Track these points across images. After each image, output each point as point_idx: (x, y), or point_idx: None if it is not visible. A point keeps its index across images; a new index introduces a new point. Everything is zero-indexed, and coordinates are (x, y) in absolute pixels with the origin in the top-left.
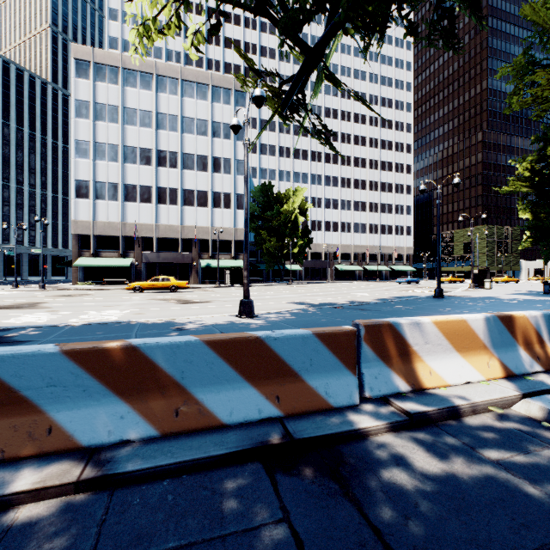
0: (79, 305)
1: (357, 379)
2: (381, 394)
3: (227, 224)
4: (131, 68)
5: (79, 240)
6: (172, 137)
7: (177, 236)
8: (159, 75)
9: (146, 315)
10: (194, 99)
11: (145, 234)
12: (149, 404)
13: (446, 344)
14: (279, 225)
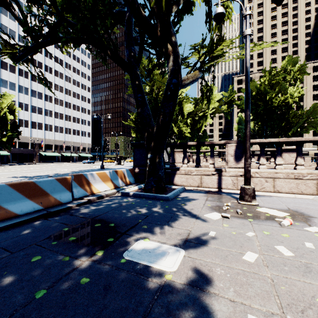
0: None
1: (71, 193)
2: (80, 197)
3: None
4: None
5: None
6: None
7: None
8: None
9: None
10: None
11: None
12: None
13: (100, 179)
14: None
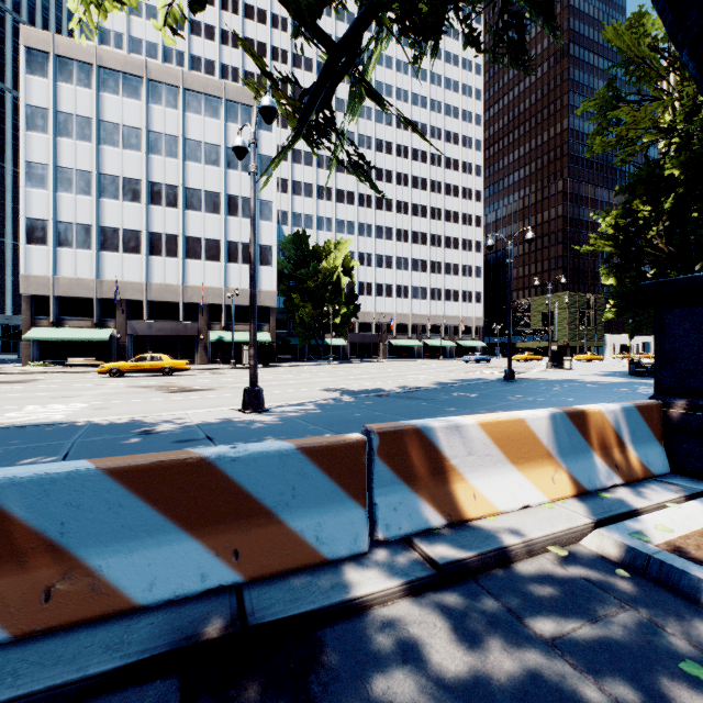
0: (15, 396)
1: (369, 512)
2: (403, 533)
3: (246, 285)
4: (110, 67)
5: (32, 302)
6: (170, 166)
7: (177, 300)
8: (151, 79)
9: (110, 411)
10: (201, 115)
11: (131, 296)
12: None
13: (497, 454)
14: (317, 287)
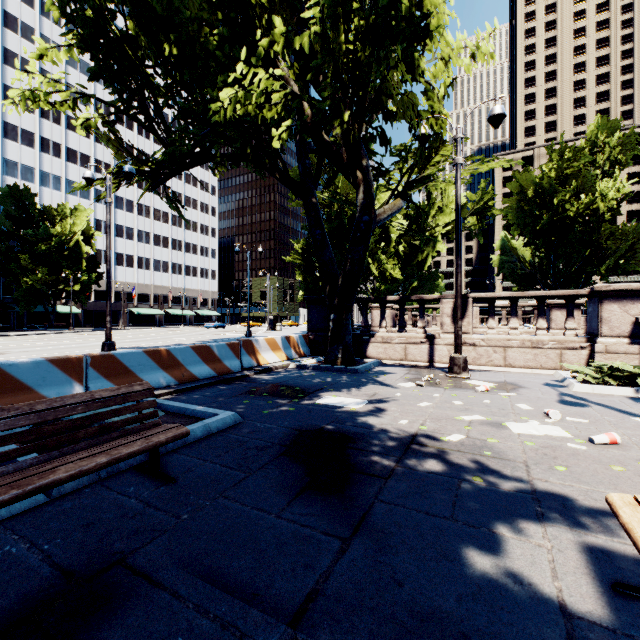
0: None
1: (240, 362)
2: (249, 367)
3: None
4: None
5: None
6: None
7: None
8: None
9: None
10: None
11: None
12: (173, 372)
13: (268, 347)
14: (50, 251)
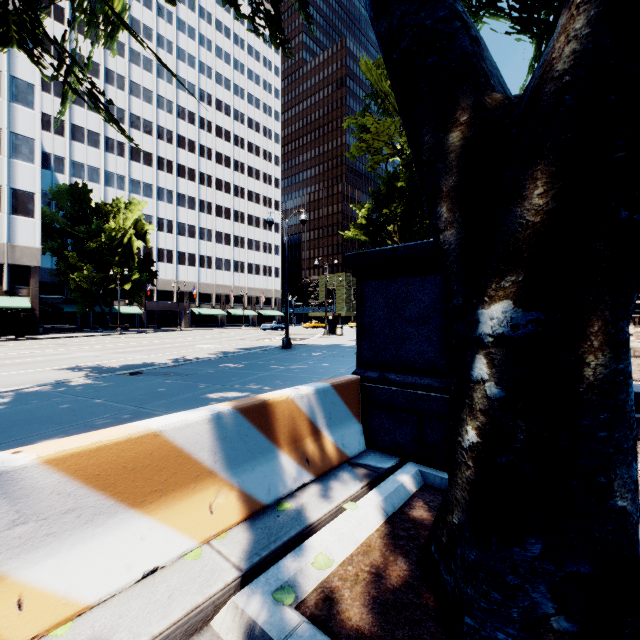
0: None
1: None
2: None
3: None
4: None
5: None
6: None
7: None
8: None
9: None
10: None
11: None
12: None
13: (96, 501)
14: (101, 249)
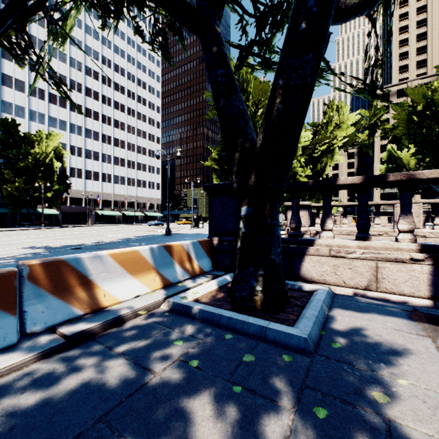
0: None
1: (20, 318)
2: (48, 325)
3: None
4: None
5: None
6: None
7: None
8: None
9: None
10: None
11: None
12: None
13: (121, 270)
14: (28, 167)
